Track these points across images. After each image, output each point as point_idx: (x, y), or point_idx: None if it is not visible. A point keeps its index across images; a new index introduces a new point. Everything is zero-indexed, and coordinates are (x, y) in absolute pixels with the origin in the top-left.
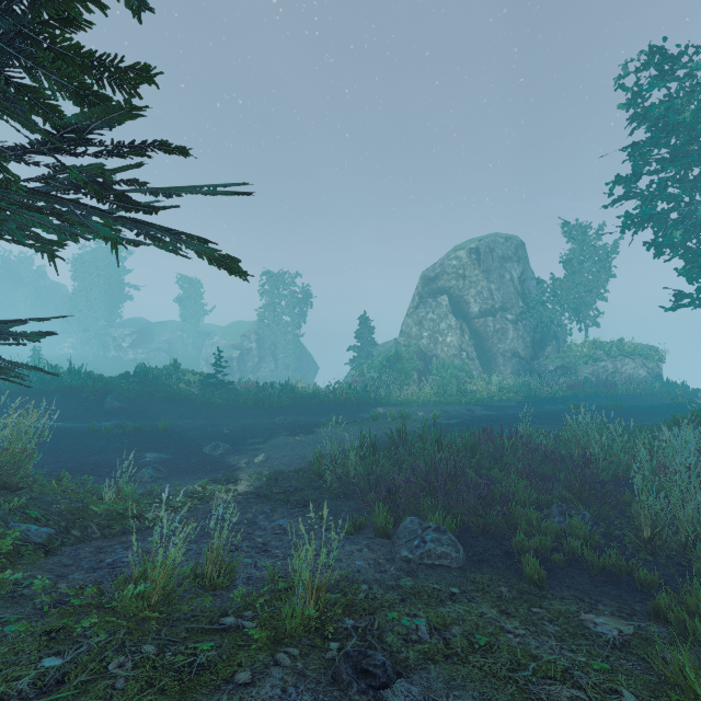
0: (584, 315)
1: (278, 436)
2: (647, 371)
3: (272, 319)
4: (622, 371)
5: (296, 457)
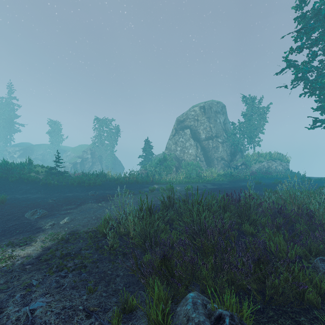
0: (253, 141)
1: (86, 203)
2: (282, 167)
3: (99, 142)
4: (271, 167)
5: (93, 218)
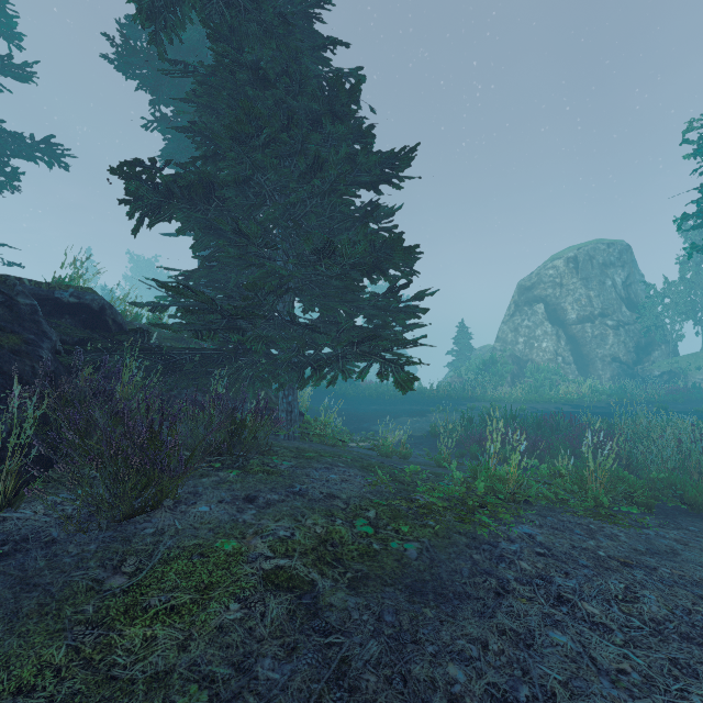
0: (700, 319)
1: (401, 417)
2: None
3: None
4: None
5: (417, 428)
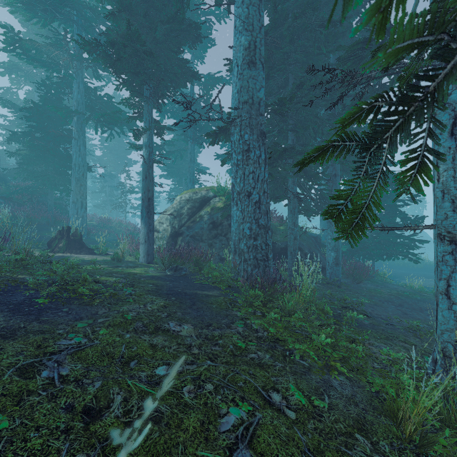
0: None
1: (420, 278)
2: None
3: None
4: None
5: (430, 284)
